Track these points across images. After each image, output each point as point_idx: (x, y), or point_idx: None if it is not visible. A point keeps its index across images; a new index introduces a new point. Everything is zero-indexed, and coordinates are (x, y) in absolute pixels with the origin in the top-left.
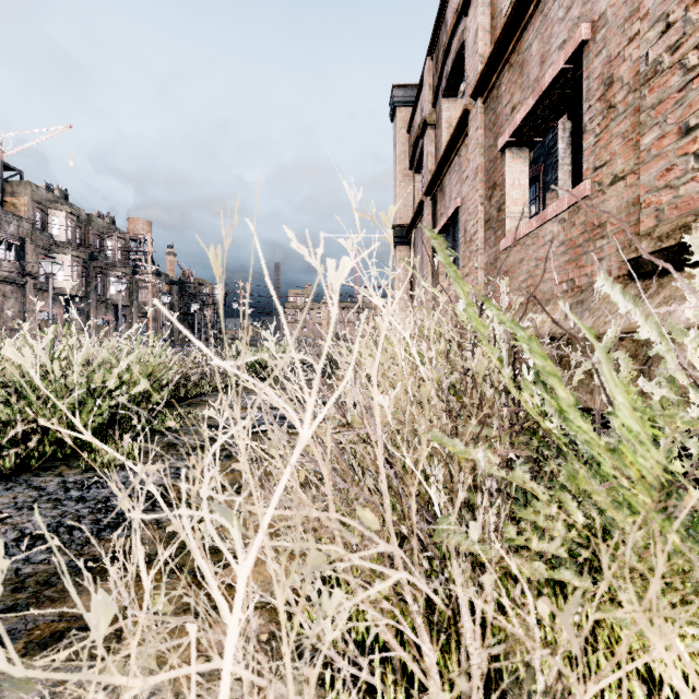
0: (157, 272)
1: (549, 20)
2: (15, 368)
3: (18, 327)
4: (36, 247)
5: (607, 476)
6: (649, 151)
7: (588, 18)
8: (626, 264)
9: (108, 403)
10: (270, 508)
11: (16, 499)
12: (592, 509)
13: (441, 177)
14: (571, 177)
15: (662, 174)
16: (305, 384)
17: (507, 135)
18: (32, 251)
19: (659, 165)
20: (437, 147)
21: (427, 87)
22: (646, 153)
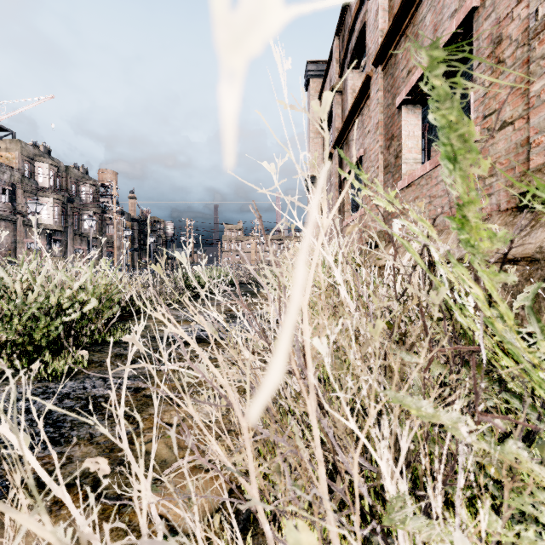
0: (121, 212)
1: None
2: None
3: None
4: (25, 191)
5: None
6: (539, 96)
7: None
8: (514, 198)
9: (60, 320)
10: None
11: None
12: None
13: (347, 133)
14: None
15: None
16: None
17: (404, 94)
18: (21, 195)
19: None
20: (343, 110)
21: (335, 61)
22: (535, 98)
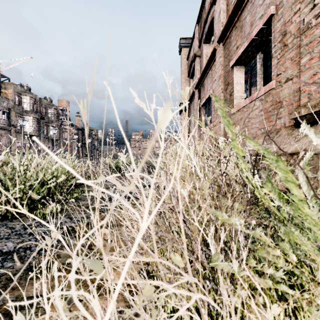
0: (72, 124)
1: (255, 5)
2: (3, 169)
3: (2, 150)
4: (16, 113)
5: (316, 238)
6: (304, 66)
7: (274, 3)
8: (293, 120)
9: (46, 186)
10: (120, 279)
11: (0, 234)
12: (289, 245)
13: (203, 80)
14: (263, 80)
15: (311, 76)
16: (143, 193)
17: (234, 60)
18: (14, 115)
19: (309, 72)
20: (201, 66)
21: (196, 39)
22: (303, 67)
